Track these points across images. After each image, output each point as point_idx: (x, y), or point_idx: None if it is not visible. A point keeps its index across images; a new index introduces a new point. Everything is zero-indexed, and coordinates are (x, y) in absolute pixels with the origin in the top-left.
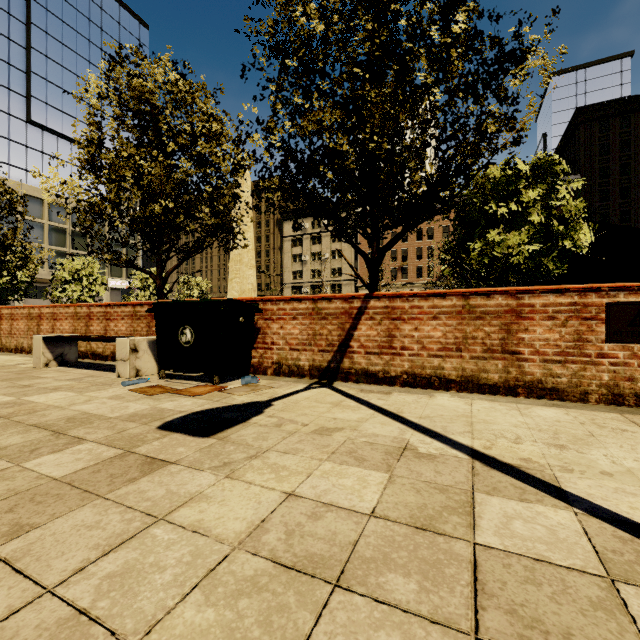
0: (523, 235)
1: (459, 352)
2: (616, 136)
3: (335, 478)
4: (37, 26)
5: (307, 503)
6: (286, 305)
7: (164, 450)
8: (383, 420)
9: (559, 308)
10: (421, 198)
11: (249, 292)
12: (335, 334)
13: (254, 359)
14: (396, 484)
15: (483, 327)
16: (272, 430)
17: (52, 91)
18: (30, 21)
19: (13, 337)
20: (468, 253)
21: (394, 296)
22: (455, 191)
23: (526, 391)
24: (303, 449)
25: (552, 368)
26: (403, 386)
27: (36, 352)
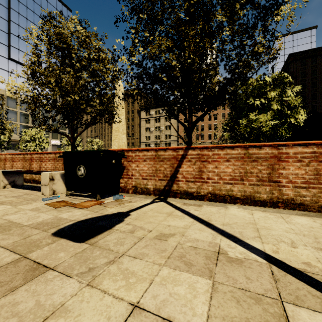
0: (268, 116)
1: (242, 181)
2: (309, 68)
3: (171, 285)
4: (13, 9)
5: (149, 318)
6: (140, 153)
7: (49, 255)
8: (200, 227)
9: (304, 155)
10: (217, 92)
11: (122, 146)
12: (168, 170)
13: (122, 184)
14: (219, 292)
15: (257, 166)
16: (128, 236)
17: (21, 43)
18: (10, 7)
19: None
20: (239, 125)
21: (203, 148)
22: (238, 86)
23: (284, 205)
24: (147, 254)
25: (300, 191)
26: (208, 201)
27: None
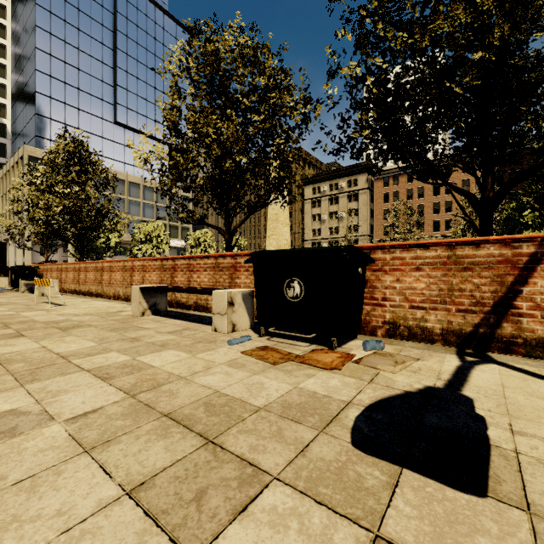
0: None
1: None
2: None
3: None
4: (120, 50)
5: None
6: (405, 253)
7: None
8: None
9: None
10: None
11: (284, 247)
12: (486, 290)
13: None
14: None
15: None
16: None
17: (130, 98)
18: (116, 47)
19: (112, 286)
20: None
21: None
22: None
23: None
24: None
25: None
26: None
27: (134, 301)
